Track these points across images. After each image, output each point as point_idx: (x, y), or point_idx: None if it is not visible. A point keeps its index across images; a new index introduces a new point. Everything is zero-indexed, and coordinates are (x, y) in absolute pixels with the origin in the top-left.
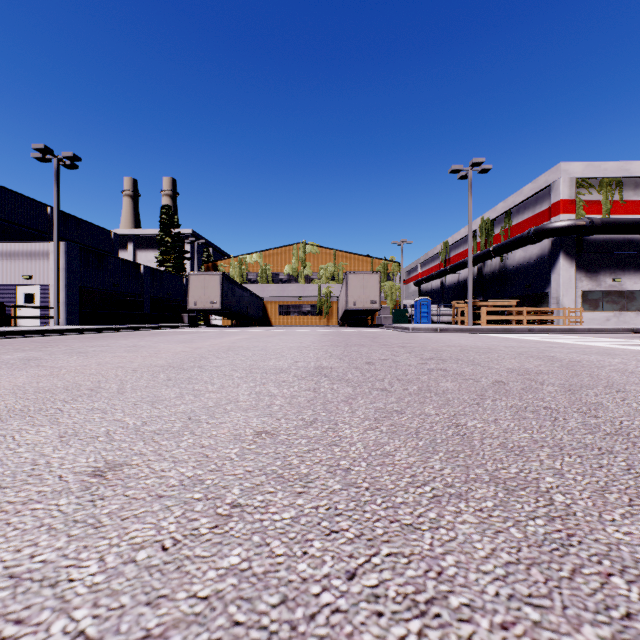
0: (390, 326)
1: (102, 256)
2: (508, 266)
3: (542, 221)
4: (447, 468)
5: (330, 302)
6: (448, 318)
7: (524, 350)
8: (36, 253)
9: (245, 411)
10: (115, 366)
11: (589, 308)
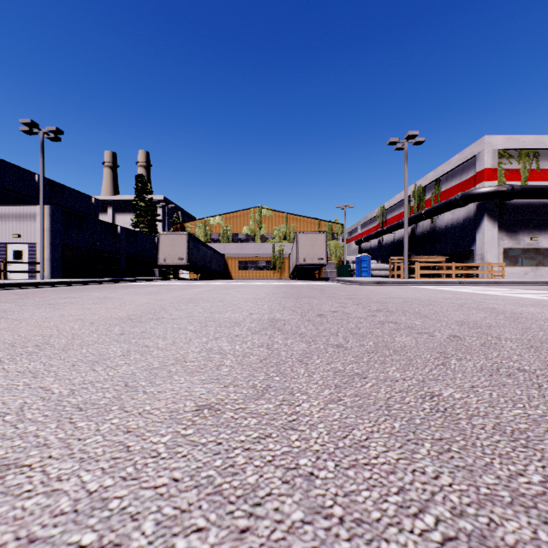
0: (335, 279)
1: (83, 218)
2: (438, 227)
3: (468, 187)
4: (444, 473)
5: (282, 258)
6: (385, 272)
7: (462, 302)
8: (24, 215)
9: (190, 374)
10: (75, 318)
11: (509, 263)
